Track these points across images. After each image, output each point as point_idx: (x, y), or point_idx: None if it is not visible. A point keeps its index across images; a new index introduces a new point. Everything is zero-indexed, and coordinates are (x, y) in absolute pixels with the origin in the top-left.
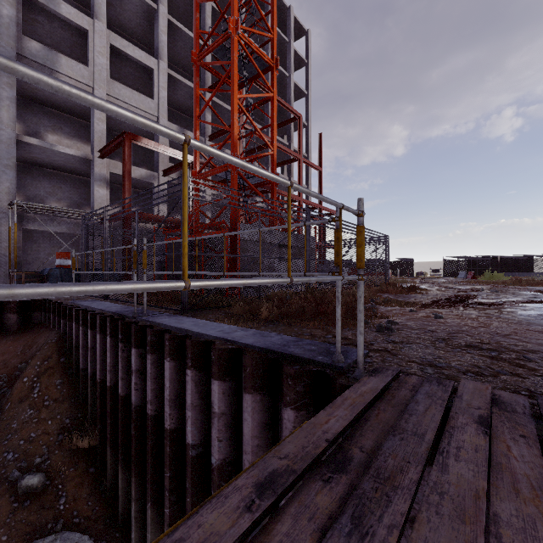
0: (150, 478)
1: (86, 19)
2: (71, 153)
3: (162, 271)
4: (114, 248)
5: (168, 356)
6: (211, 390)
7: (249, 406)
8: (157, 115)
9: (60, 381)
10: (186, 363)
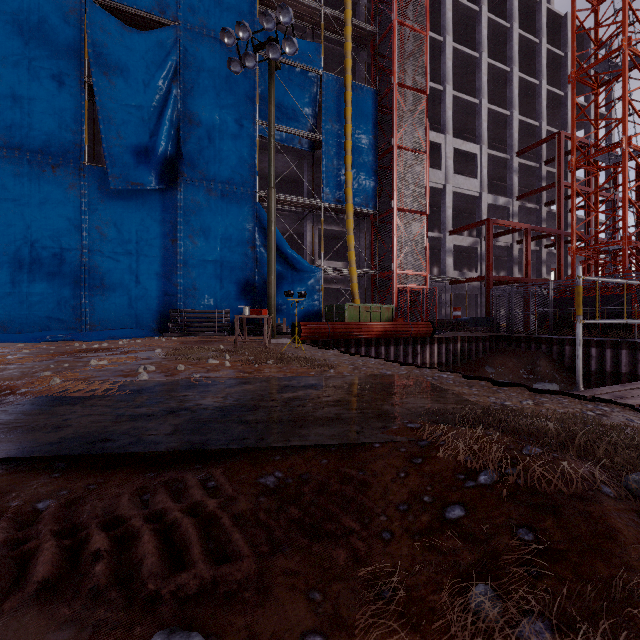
0: None
1: (441, 136)
2: (433, 235)
3: None
4: (607, 307)
5: None
6: None
7: None
8: (479, 191)
9: (565, 374)
10: None
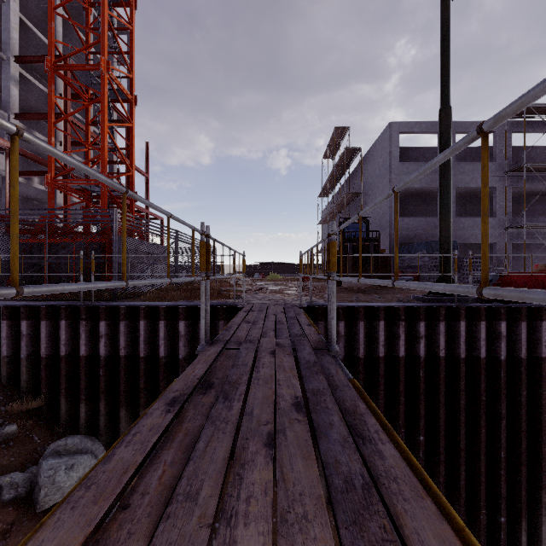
0: (124, 392)
1: None
2: None
3: (116, 273)
4: (47, 255)
5: (144, 318)
6: (179, 326)
7: None
8: None
9: None
10: (160, 318)
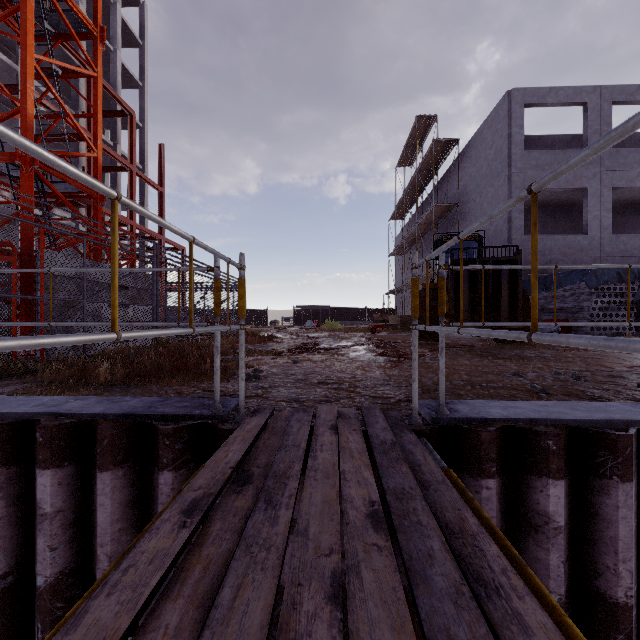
0: None
1: None
2: None
3: None
4: None
5: None
6: (37, 486)
7: (107, 487)
8: None
9: None
10: None
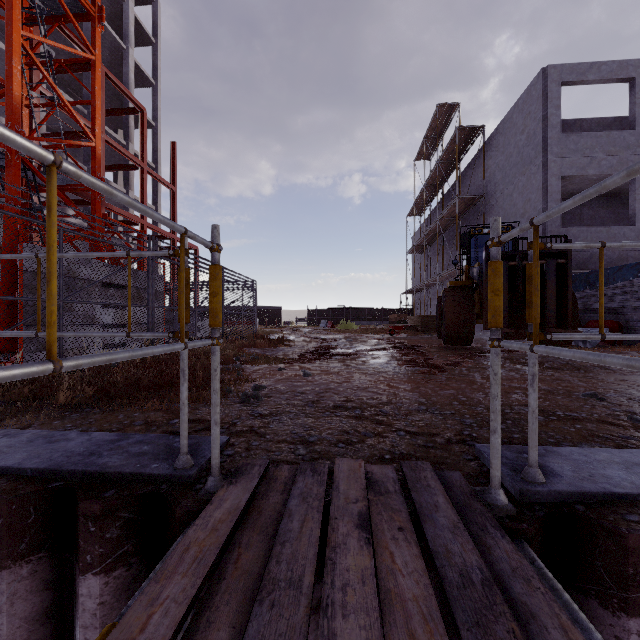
0: None
1: None
2: None
3: None
4: None
5: None
6: None
7: (0, 595)
8: None
9: None
10: None
